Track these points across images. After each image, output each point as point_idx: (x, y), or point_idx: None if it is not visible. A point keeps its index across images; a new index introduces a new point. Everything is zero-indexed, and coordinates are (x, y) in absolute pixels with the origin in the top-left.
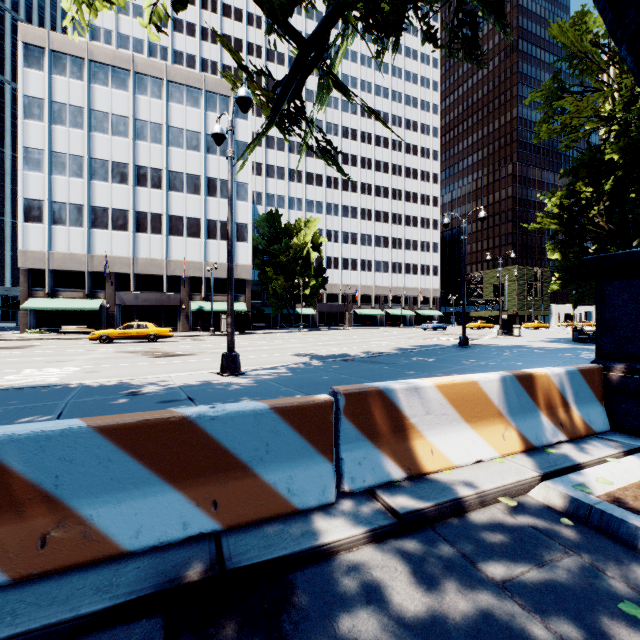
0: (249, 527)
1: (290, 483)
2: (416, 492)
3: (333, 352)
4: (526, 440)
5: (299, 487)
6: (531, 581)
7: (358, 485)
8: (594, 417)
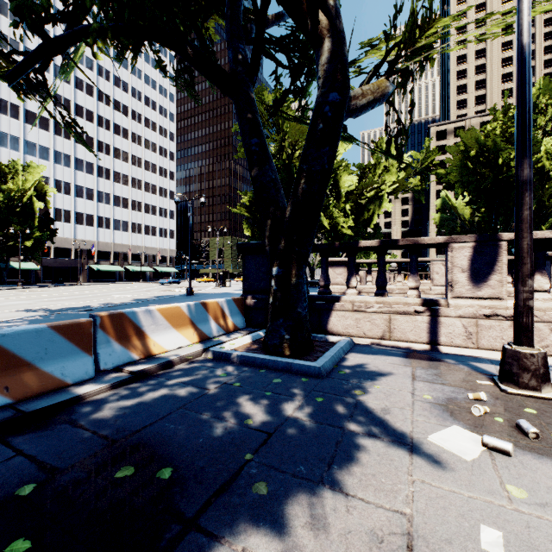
0: (35, 398)
1: (63, 370)
2: (144, 363)
3: (70, 306)
4: (206, 335)
5: (70, 372)
6: (192, 378)
7: (109, 366)
8: (239, 322)
